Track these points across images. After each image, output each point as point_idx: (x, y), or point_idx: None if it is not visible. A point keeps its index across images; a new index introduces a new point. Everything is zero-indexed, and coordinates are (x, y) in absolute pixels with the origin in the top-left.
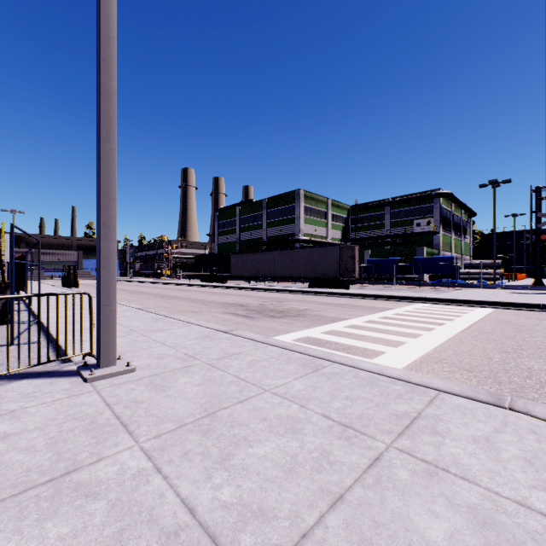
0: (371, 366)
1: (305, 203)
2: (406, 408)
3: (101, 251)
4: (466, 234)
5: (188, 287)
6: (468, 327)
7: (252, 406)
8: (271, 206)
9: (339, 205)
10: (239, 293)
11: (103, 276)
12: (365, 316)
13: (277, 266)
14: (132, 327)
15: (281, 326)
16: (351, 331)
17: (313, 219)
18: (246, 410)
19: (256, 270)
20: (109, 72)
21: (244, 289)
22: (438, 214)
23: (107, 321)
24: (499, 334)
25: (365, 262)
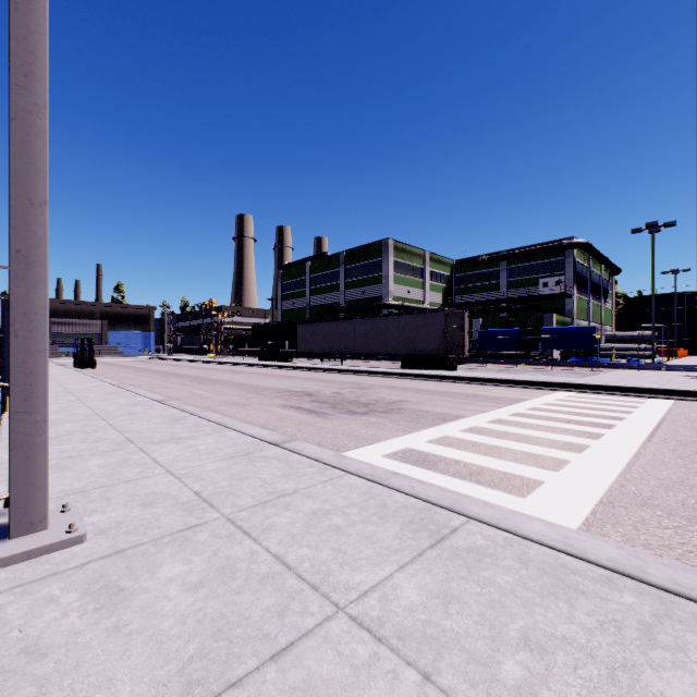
0: (546, 531)
1: (396, 257)
2: (690, 688)
3: (12, 305)
4: (607, 297)
5: (241, 367)
6: (654, 431)
7: (302, 675)
8: (351, 260)
9: (440, 259)
10: (307, 376)
11: (17, 355)
12: (489, 411)
13: (359, 339)
14: (132, 433)
15: (366, 429)
16: (475, 439)
17: (406, 278)
18: (286, 696)
19: (330, 344)
20: None
21: (314, 370)
22: (571, 271)
23: (27, 443)
24: None
25: (474, 334)
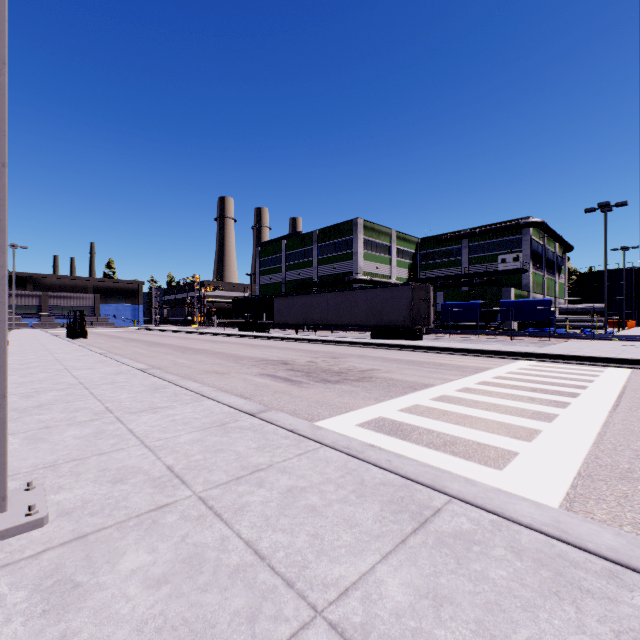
0: (535, 513)
1: (365, 235)
2: None
3: None
4: (560, 272)
5: (222, 337)
6: (618, 400)
7: None
8: (323, 239)
9: (406, 237)
10: (283, 346)
11: None
12: (456, 380)
13: (331, 312)
14: (112, 402)
15: (340, 397)
16: (445, 407)
17: (374, 255)
18: None
19: (305, 316)
20: None
21: (289, 340)
22: (527, 248)
23: None
24: None
25: (438, 306)
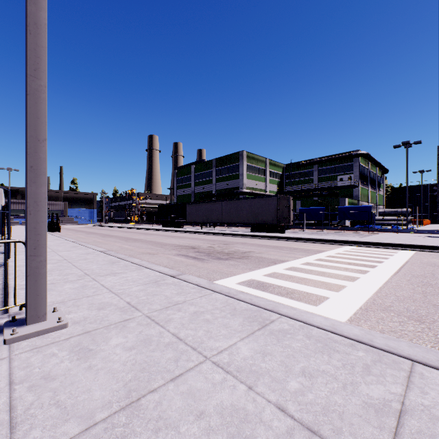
0: (323, 321)
1: (248, 162)
2: (382, 392)
3: (28, 196)
4: (380, 187)
5: (151, 231)
6: (399, 269)
7: (187, 387)
8: (220, 164)
9: (276, 163)
10: (192, 237)
11: (30, 224)
12: (302, 258)
13: (224, 214)
14: (87, 270)
15: (227, 268)
16: (292, 273)
17: (254, 175)
18: (178, 396)
19: (207, 217)
20: (38, 2)
21: (197, 233)
22: (357, 171)
23: (36, 273)
24: (431, 277)
25: (297, 210)
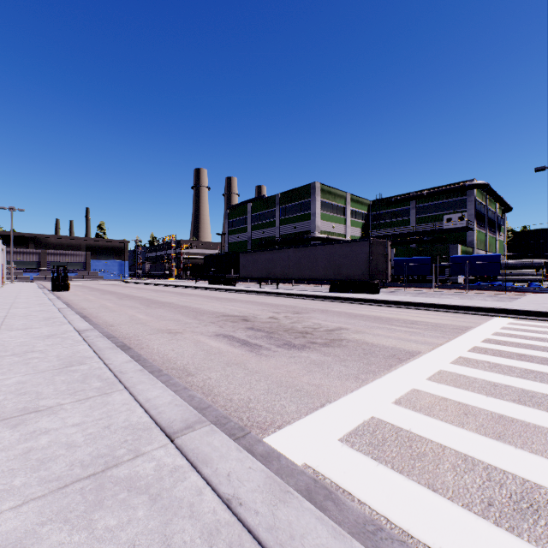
0: None
1: (322, 197)
2: None
3: None
4: (500, 231)
5: (192, 289)
6: None
7: None
8: (285, 201)
9: (359, 200)
10: (246, 299)
11: None
12: (442, 345)
13: (292, 266)
14: None
15: (308, 374)
16: (459, 397)
17: (330, 215)
18: None
19: (268, 270)
20: None
21: (253, 293)
22: (472, 208)
23: None
24: None
25: None
